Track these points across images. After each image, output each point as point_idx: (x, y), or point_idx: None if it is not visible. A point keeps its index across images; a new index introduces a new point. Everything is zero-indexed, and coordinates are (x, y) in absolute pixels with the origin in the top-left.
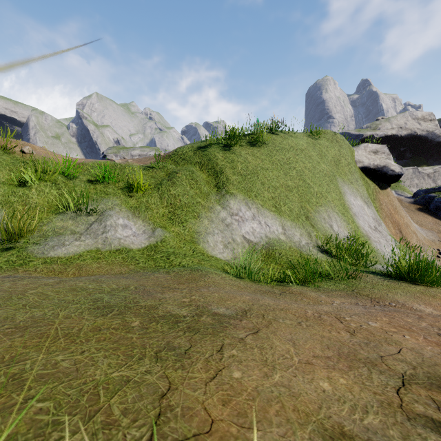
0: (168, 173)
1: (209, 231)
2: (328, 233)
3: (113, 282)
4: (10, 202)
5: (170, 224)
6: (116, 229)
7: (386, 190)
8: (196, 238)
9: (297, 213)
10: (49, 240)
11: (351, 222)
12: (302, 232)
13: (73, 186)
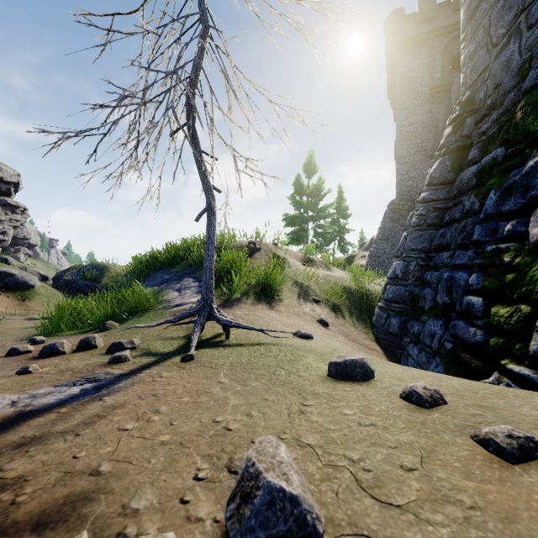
0: None
1: None
2: None
3: None
4: None
5: None
6: None
7: None
8: None
9: None
10: None
11: None
12: None
13: None
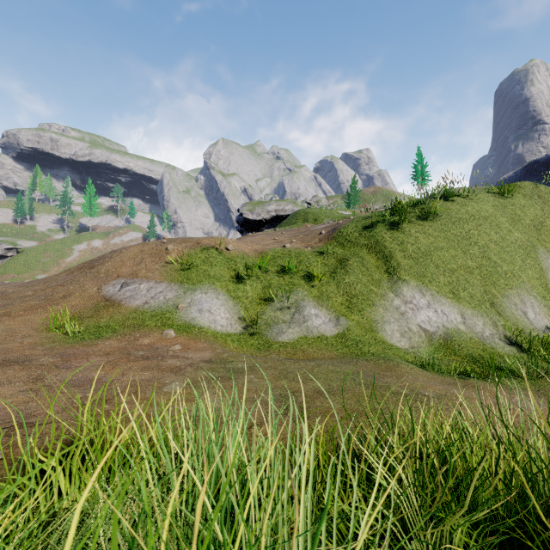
0: (339, 260)
1: (385, 320)
2: (520, 323)
3: (346, 368)
4: (239, 297)
5: (349, 313)
6: (311, 318)
7: None
8: (374, 326)
9: (479, 300)
10: (272, 328)
11: None
12: (485, 321)
13: (270, 279)
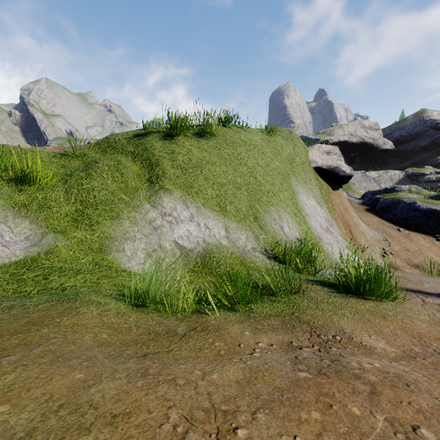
0: (86, 163)
1: (128, 236)
2: (278, 236)
3: None
4: None
5: (73, 228)
6: None
7: (338, 191)
8: (108, 245)
9: (244, 214)
10: None
11: (303, 223)
12: (248, 235)
13: None
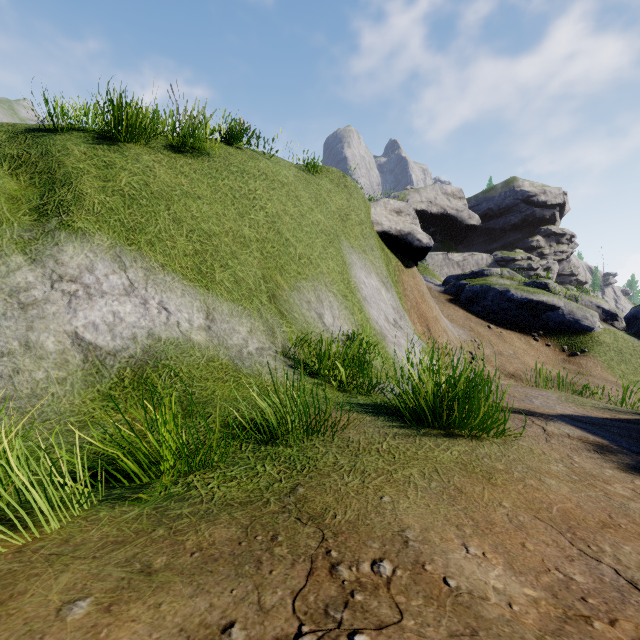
0: None
1: None
2: (312, 329)
3: None
4: None
5: None
6: None
7: (411, 269)
8: None
9: (251, 288)
10: None
11: (357, 310)
12: (254, 326)
13: None
